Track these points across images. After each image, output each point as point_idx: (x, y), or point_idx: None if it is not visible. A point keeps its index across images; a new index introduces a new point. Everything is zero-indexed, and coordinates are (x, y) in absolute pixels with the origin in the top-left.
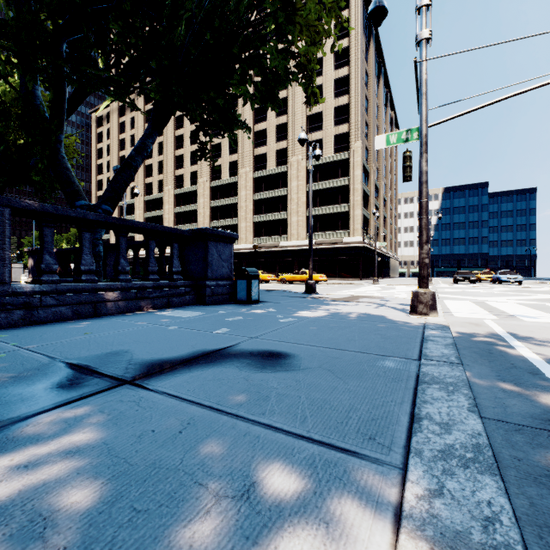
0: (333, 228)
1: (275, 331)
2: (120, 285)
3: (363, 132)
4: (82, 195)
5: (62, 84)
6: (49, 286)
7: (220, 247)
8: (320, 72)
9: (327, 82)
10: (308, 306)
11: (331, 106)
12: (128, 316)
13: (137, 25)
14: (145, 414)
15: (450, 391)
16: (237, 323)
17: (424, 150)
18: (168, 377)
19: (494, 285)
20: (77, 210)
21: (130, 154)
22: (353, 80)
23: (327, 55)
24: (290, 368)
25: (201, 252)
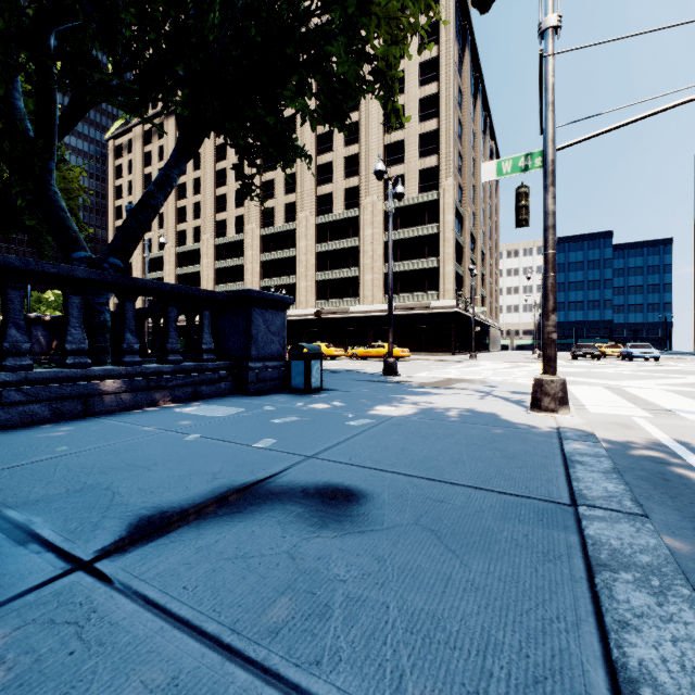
0: (417, 288)
1: (343, 443)
2: (125, 370)
3: (455, 167)
4: (82, 244)
5: (50, 91)
6: (15, 374)
7: (268, 316)
8: (401, 89)
9: (411, 101)
10: (389, 397)
11: (415, 133)
12: (134, 416)
13: (157, 15)
14: (83, 667)
15: (658, 590)
16: (288, 428)
17: (551, 182)
18: (158, 552)
19: (624, 363)
20: (59, 265)
21: (148, 189)
22: (444, 99)
23: (411, 67)
24: (366, 526)
25: (242, 322)
